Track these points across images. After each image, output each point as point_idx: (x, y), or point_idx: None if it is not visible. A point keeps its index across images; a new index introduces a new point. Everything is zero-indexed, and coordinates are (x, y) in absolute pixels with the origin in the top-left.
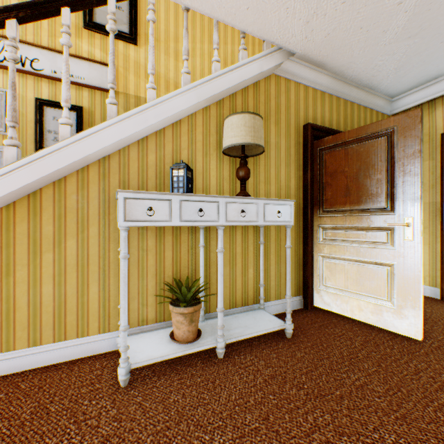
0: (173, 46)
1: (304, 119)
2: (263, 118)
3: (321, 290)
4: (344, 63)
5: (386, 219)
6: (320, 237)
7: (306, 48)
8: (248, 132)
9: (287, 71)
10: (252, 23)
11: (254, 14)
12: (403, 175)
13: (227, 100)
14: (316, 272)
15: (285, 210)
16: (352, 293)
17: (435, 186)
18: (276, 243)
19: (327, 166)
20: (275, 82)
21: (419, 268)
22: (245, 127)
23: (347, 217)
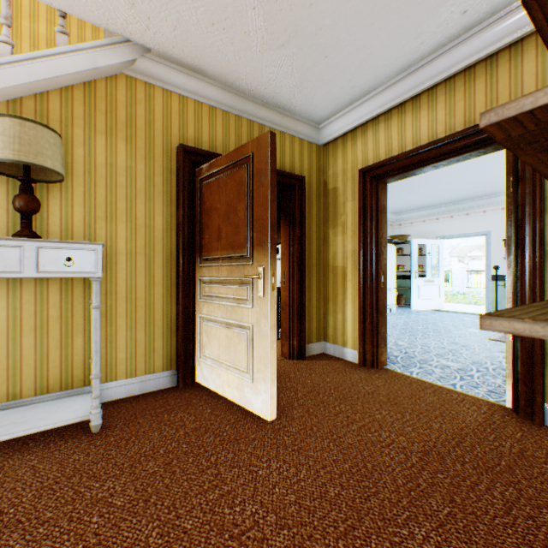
0: (28, 25)
1: (180, 139)
2: (103, 131)
3: (202, 361)
4: (227, 71)
5: (247, 270)
6: (202, 293)
7: (161, 44)
8: (8, 143)
9: (148, 73)
10: None
11: None
12: (258, 215)
13: (32, 100)
14: (199, 338)
15: (85, 257)
16: (224, 364)
17: (356, 232)
18: (129, 302)
19: (206, 202)
20: (127, 86)
21: (269, 330)
22: (5, 136)
23: (220, 267)
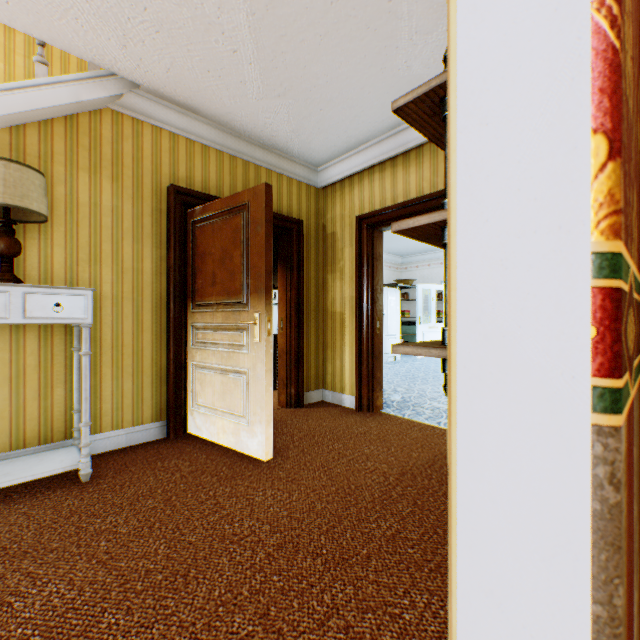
0: None
1: (171, 179)
2: (87, 169)
3: (195, 410)
4: (222, 112)
5: (243, 316)
6: (195, 340)
7: (152, 82)
8: None
9: (136, 109)
10: (33, 26)
11: (26, 13)
12: (254, 263)
13: (6, 133)
14: (191, 387)
15: (74, 302)
16: (219, 411)
17: (354, 278)
18: (115, 350)
19: (199, 246)
20: (114, 121)
21: (265, 374)
22: None
23: (215, 313)
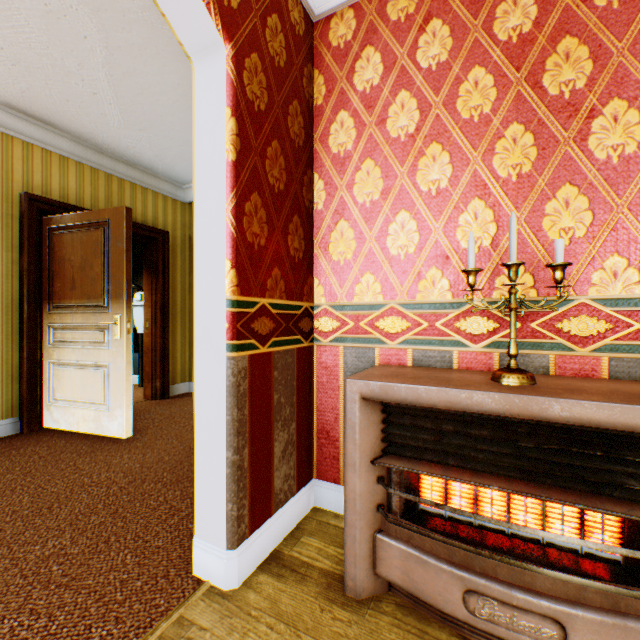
0: None
1: (25, 186)
2: None
3: (53, 405)
4: (83, 131)
5: (105, 317)
6: (52, 339)
7: (4, 96)
8: None
9: None
10: None
11: None
12: (116, 272)
13: None
14: (48, 383)
15: None
16: (80, 402)
17: None
18: None
19: (58, 251)
20: None
21: (125, 366)
22: None
23: (76, 314)
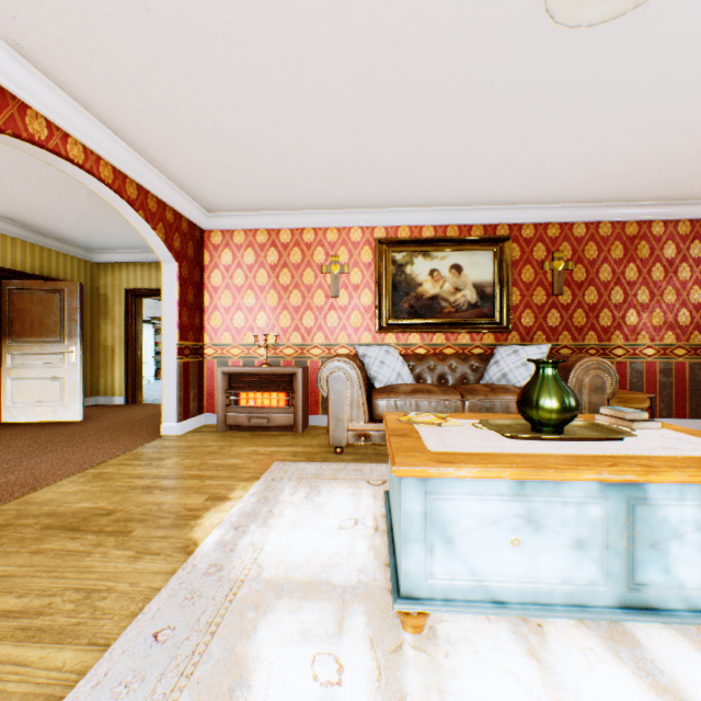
0: None
1: None
2: None
3: (12, 407)
4: (35, 224)
5: (62, 348)
6: (11, 363)
7: None
8: None
9: None
10: None
11: None
12: (72, 321)
13: None
14: (7, 393)
15: None
16: (39, 402)
17: (124, 325)
18: None
19: (18, 304)
20: None
21: (80, 377)
22: None
23: (35, 346)
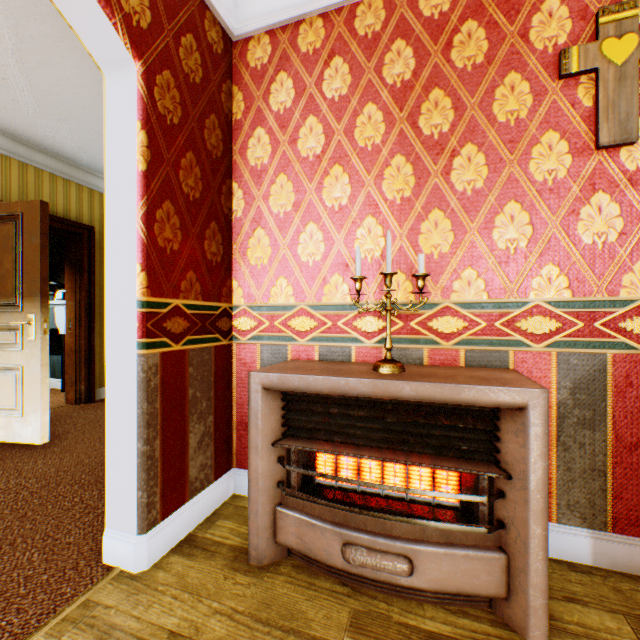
0: None
1: None
2: None
3: None
4: None
5: (17, 317)
6: None
7: None
8: None
9: None
10: None
11: None
12: (30, 269)
13: None
14: None
15: None
16: None
17: None
18: None
19: None
20: None
21: (41, 368)
22: None
23: None
